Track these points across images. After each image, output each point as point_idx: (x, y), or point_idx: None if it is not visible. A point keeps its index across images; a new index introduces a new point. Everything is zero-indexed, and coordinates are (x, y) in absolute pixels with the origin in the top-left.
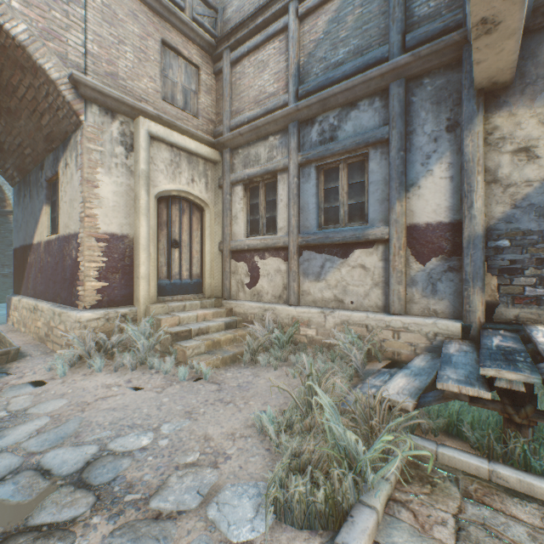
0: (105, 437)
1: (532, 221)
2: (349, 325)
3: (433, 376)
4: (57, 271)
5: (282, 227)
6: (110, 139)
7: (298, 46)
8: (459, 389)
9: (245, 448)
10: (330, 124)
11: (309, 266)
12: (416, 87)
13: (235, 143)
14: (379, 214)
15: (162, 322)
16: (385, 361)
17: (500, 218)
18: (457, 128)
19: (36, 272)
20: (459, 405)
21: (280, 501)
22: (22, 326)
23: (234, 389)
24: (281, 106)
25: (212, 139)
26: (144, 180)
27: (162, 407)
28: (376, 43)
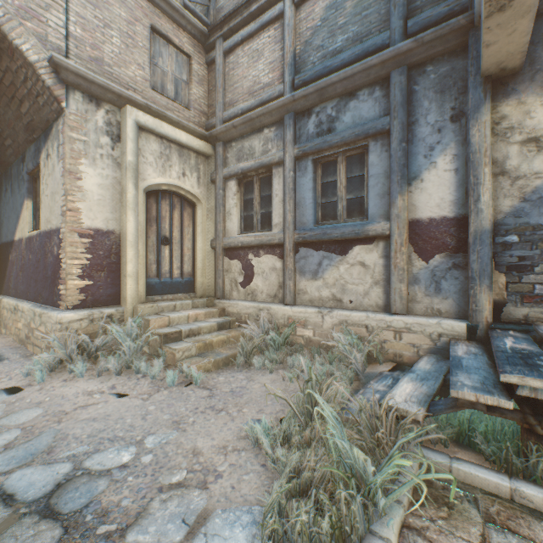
0: (82, 452)
1: (542, 215)
2: (348, 325)
3: (441, 381)
4: (38, 269)
5: (277, 223)
6: (94, 129)
7: (294, 34)
8: (476, 398)
9: (238, 464)
10: (327, 115)
11: (306, 264)
12: (419, 75)
13: (229, 136)
14: (379, 209)
15: (151, 323)
16: (386, 363)
17: (508, 212)
18: (462, 118)
19: (17, 270)
20: (470, 412)
21: (278, 532)
22: (3, 328)
23: (226, 395)
24: (277, 97)
25: (205, 132)
26: (132, 173)
27: (148, 416)
28: (377, 30)
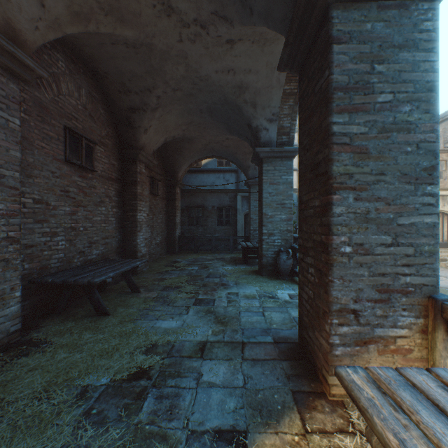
0: None
1: None
2: None
3: None
4: None
5: None
6: None
7: None
8: None
9: None
10: None
11: None
12: None
13: None
14: None
15: None
16: None
17: None
18: None
19: None
20: None
21: None
22: None
23: None
24: None
25: None
26: None
27: (443, 272)
28: None
